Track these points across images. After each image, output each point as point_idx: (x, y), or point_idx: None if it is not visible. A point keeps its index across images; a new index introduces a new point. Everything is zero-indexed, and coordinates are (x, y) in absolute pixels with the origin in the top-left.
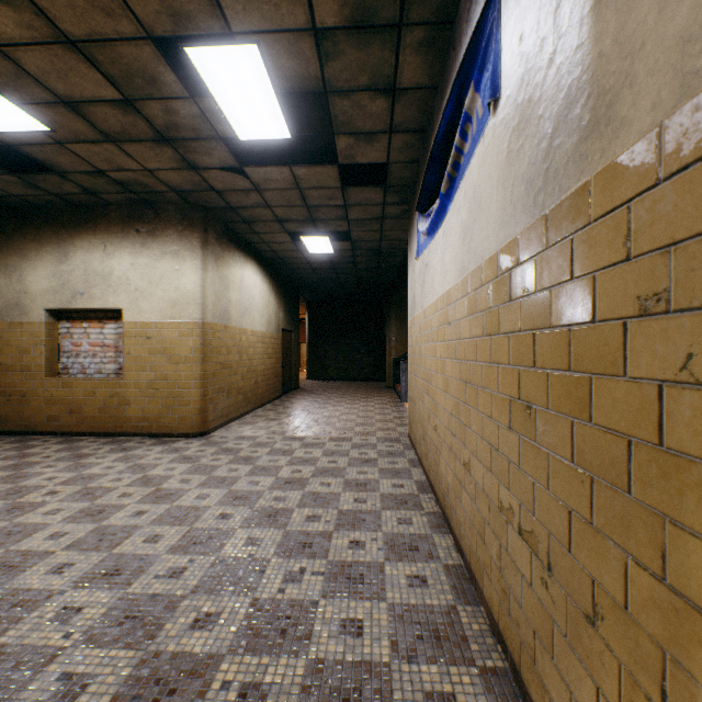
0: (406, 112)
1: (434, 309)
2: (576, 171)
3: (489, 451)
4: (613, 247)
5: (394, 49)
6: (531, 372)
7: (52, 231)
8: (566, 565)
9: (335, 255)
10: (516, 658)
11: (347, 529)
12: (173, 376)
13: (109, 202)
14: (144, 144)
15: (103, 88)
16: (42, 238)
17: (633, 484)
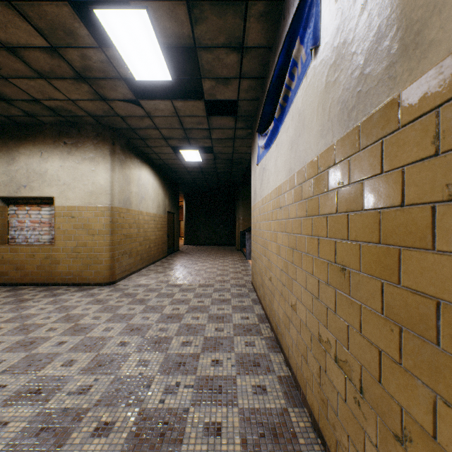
0: (250, 64)
1: (270, 198)
2: (386, 89)
3: (311, 298)
4: (422, 145)
5: (242, 18)
6: (345, 243)
7: (2, 142)
8: (376, 392)
9: (202, 162)
10: (332, 451)
11: (210, 351)
12: (91, 244)
13: (44, 122)
14: (67, 81)
15: (34, 37)
16: None
17: (442, 338)
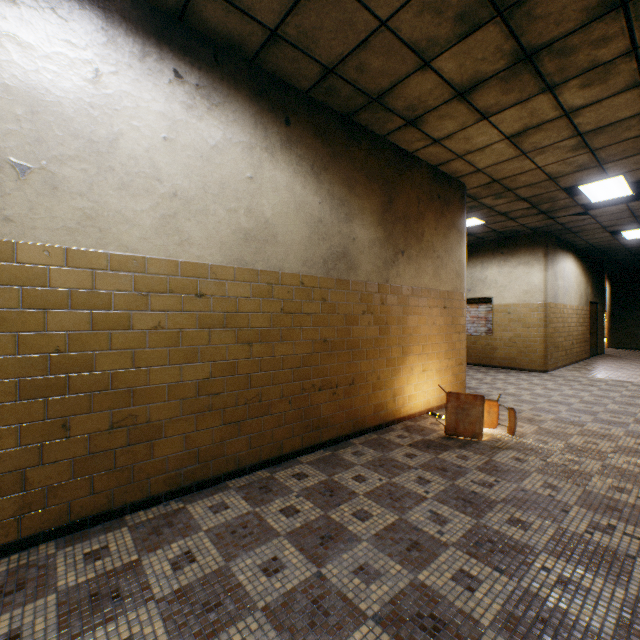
0: None
1: None
2: None
3: None
4: None
5: None
6: None
7: None
8: None
9: None
10: None
11: None
12: (524, 335)
13: (485, 240)
14: (528, 217)
15: (523, 206)
16: None
17: None
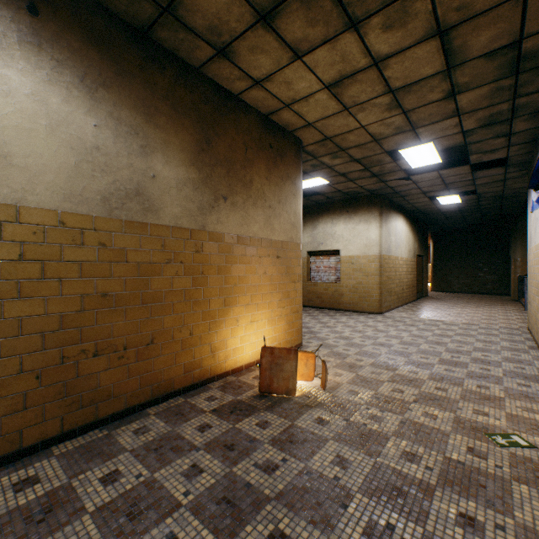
0: (518, 138)
1: None
2: None
3: None
4: None
5: (508, 125)
6: None
7: (309, 217)
8: None
9: (461, 203)
10: None
11: (479, 351)
12: (364, 283)
13: (334, 200)
14: (364, 179)
15: (358, 168)
16: (305, 220)
17: None
